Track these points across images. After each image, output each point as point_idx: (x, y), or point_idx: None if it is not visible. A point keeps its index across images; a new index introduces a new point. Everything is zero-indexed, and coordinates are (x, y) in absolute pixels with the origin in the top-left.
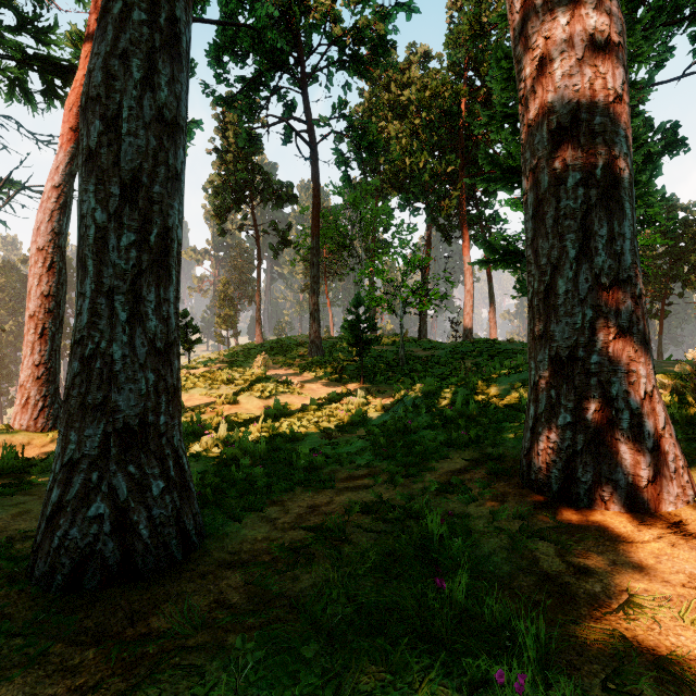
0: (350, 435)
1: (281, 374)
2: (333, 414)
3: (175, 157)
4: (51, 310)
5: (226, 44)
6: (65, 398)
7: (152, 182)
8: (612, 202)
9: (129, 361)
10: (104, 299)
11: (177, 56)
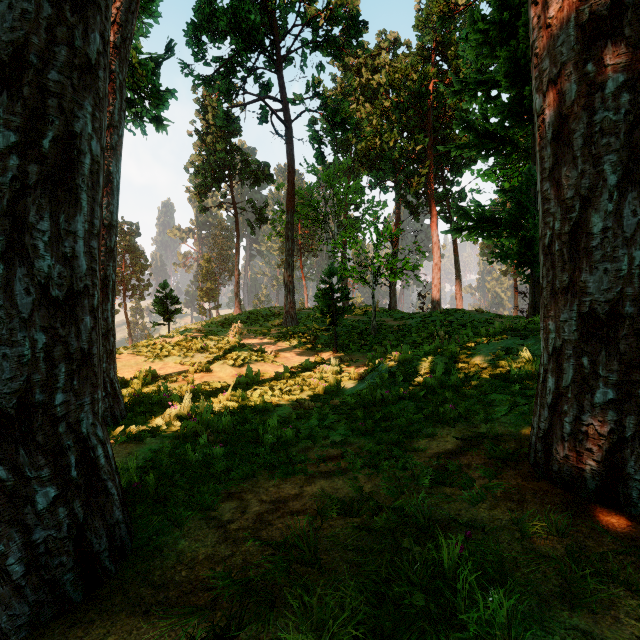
0: (324, 405)
1: (256, 343)
2: (306, 383)
3: (86, 39)
4: None
5: (203, 22)
6: None
7: (46, 64)
8: None
9: (4, 314)
10: None
11: None
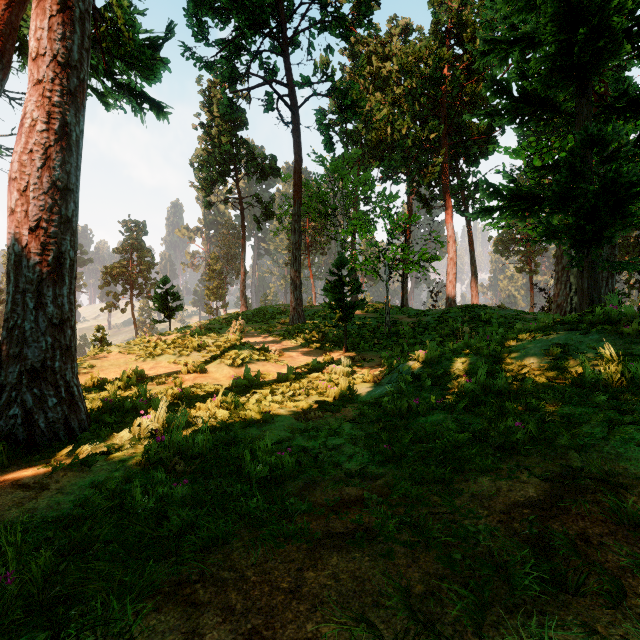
0: (334, 415)
1: (259, 341)
2: (313, 386)
3: None
4: None
5: None
6: None
7: None
8: None
9: None
10: None
11: None
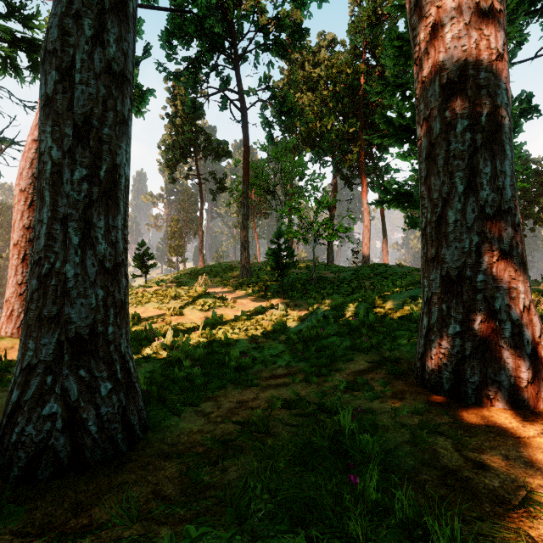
0: (273, 341)
1: (218, 292)
2: (259, 324)
3: (123, 104)
4: (31, 239)
5: (175, 30)
6: (26, 311)
7: (102, 125)
8: (495, 145)
9: (81, 279)
10: (59, 225)
11: (125, 18)
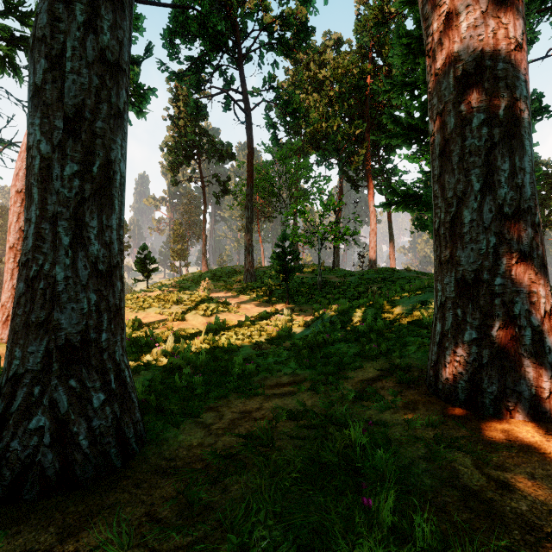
0: (278, 347)
1: (221, 296)
2: (263, 329)
3: (118, 96)
4: None
5: (177, 28)
6: (12, 317)
7: (95, 117)
8: (514, 140)
9: (72, 282)
10: (48, 224)
11: (120, 4)
